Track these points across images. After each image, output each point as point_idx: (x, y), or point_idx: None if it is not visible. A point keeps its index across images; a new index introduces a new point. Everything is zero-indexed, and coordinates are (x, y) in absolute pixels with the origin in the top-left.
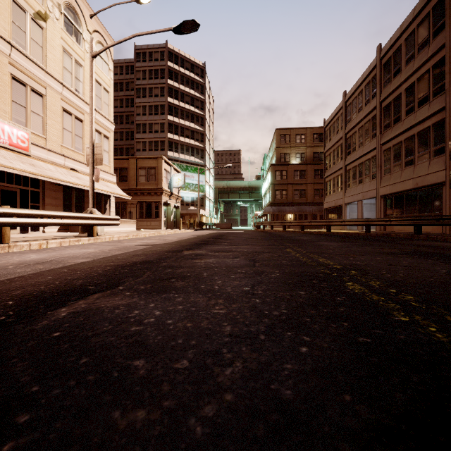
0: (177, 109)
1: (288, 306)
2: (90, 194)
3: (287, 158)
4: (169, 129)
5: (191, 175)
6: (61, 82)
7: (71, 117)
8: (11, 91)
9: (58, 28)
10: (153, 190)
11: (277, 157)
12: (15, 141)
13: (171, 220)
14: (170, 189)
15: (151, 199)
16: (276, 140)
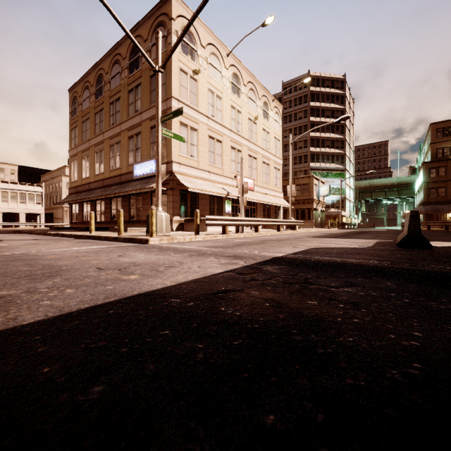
0: (318, 125)
1: (379, 238)
2: (290, 210)
3: (447, 152)
4: (311, 144)
5: (331, 180)
6: (262, 147)
7: (265, 164)
8: (248, 162)
9: (261, 119)
10: (306, 200)
11: (431, 153)
12: (250, 186)
13: (318, 222)
14: (317, 197)
15: (304, 207)
16: (430, 136)
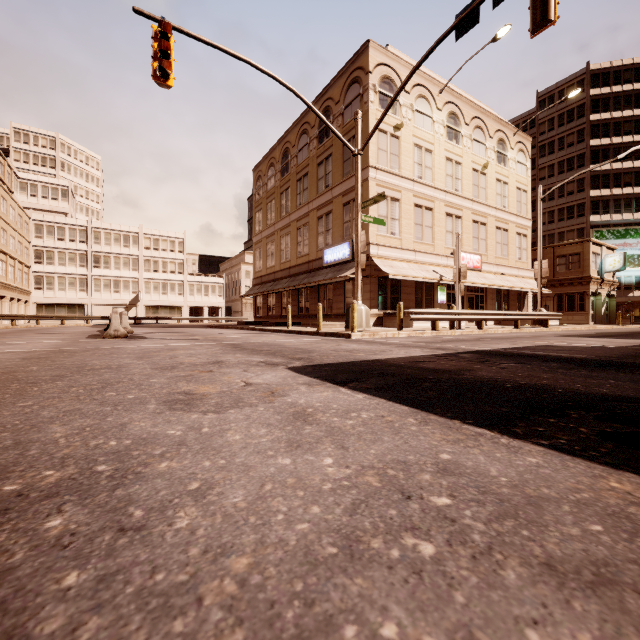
0: (607, 150)
1: None
2: (539, 298)
3: None
4: (592, 184)
5: (634, 242)
6: (495, 207)
7: (500, 231)
8: (472, 231)
9: (493, 166)
10: (577, 280)
11: None
12: (475, 264)
13: (601, 314)
14: (599, 274)
15: (573, 290)
16: None
